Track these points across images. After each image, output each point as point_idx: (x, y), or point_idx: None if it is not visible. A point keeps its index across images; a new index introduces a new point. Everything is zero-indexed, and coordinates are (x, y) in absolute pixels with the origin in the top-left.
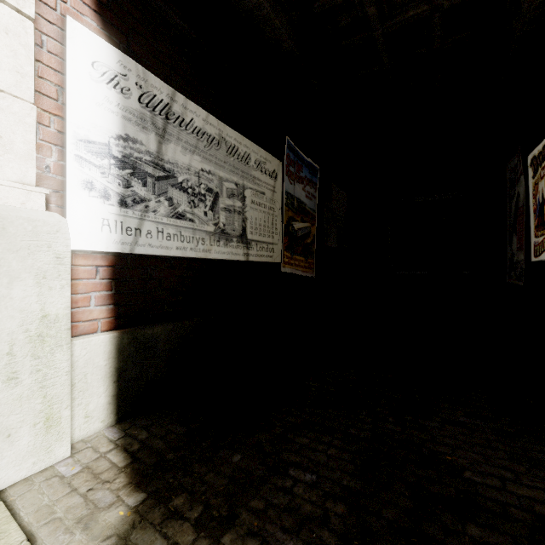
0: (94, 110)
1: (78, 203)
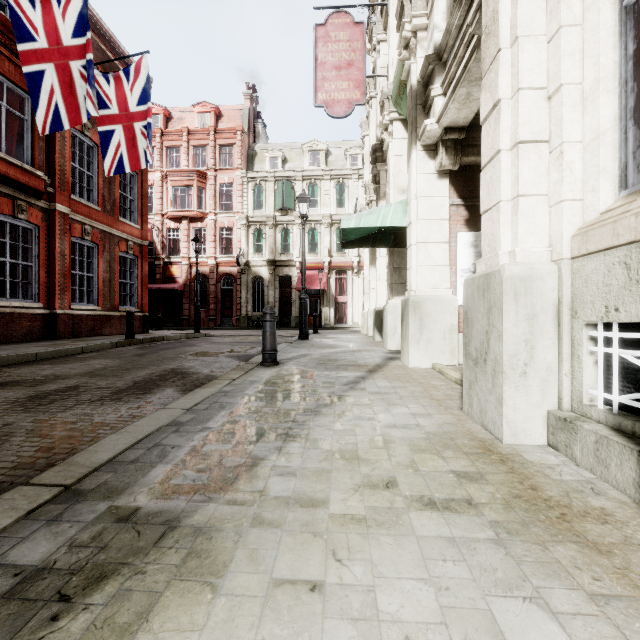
0: (465, 259)
1: (460, 290)
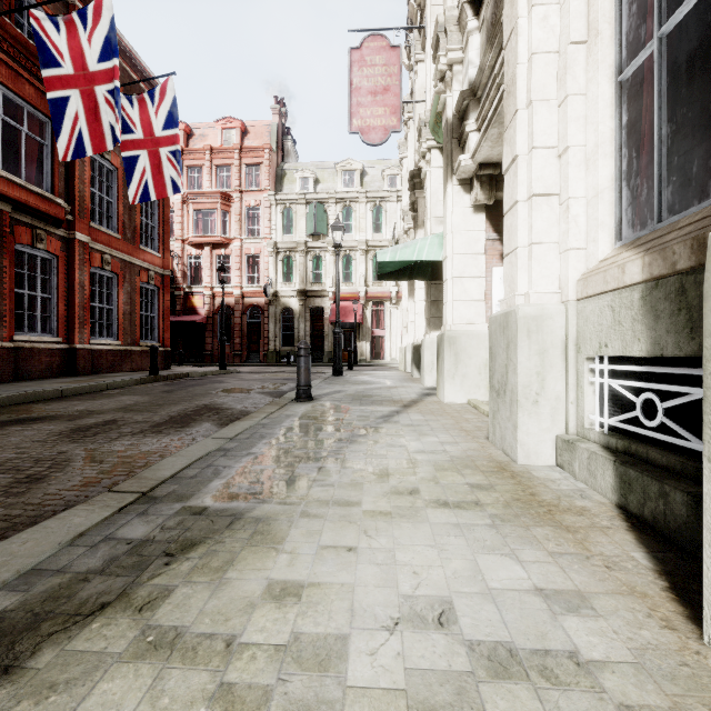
0: (501, 293)
1: None
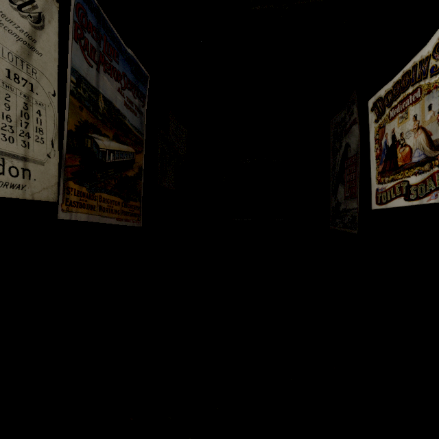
0: None
1: None
